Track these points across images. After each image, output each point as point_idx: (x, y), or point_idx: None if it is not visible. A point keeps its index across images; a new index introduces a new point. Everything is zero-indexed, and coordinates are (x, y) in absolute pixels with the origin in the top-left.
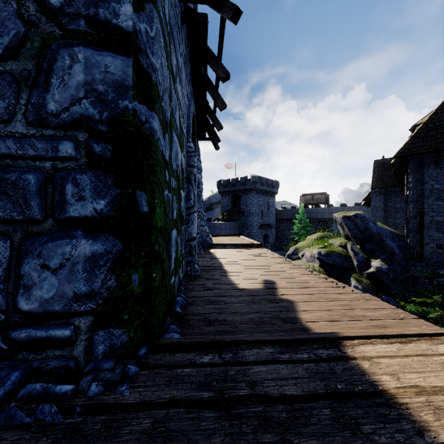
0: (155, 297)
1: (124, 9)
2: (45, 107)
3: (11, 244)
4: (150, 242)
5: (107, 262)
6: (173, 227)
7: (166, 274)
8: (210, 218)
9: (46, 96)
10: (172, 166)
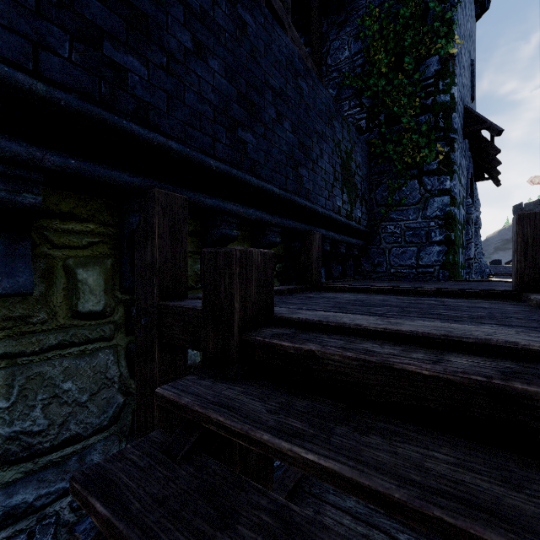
0: (456, 266)
1: (447, 183)
2: (426, 214)
3: (417, 248)
4: (454, 248)
5: (442, 252)
6: (460, 247)
7: (458, 263)
8: (499, 260)
9: (426, 212)
10: (459, 221)
